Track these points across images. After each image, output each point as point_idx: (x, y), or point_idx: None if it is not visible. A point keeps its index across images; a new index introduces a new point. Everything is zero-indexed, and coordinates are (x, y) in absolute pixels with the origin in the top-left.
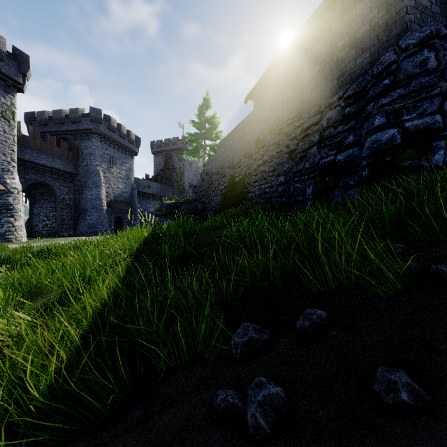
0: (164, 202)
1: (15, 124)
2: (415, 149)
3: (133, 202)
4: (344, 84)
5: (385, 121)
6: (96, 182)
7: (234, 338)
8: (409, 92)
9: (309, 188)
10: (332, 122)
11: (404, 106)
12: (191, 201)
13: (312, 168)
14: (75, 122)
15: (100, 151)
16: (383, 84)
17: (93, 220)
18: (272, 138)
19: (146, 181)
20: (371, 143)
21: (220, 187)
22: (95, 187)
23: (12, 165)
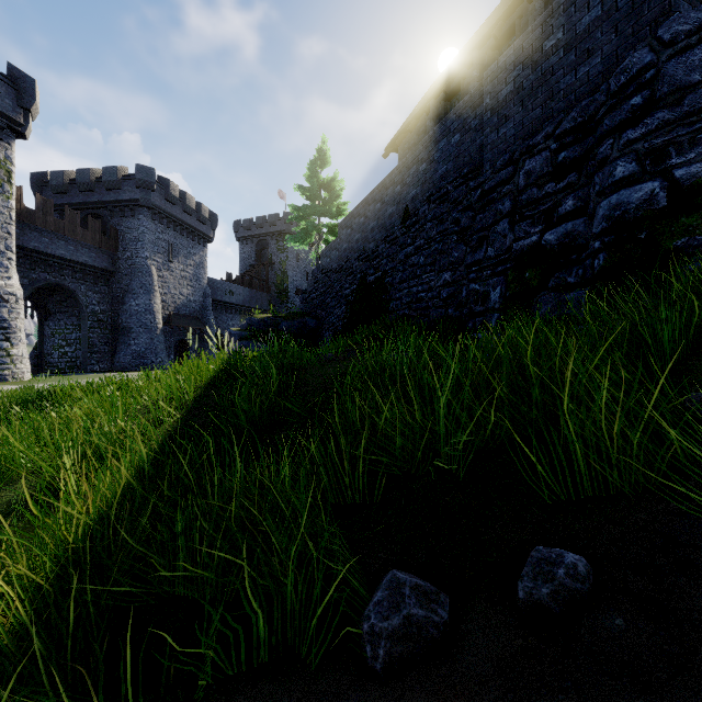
0: (254, 317)
1: (11, 190)
2: (695, 215)
3: (206, 318)
4: (556, 112)
5: (635, 170)
6: (145, 285)
7: (369, 616)
8: (681, 116)
9: (495, 290)
10: (534, 178)
11: (671, 141)
12: (298, 315)
13: (500, 257)
14: (112, 189)
15: (152, 236)
16: (629, 105)
17: (141, 345)
18: (429, 209)
19: (226, 283)
20: (609, 209)
21: (344, 292)
22: (144, 293)
23: (7, 257)
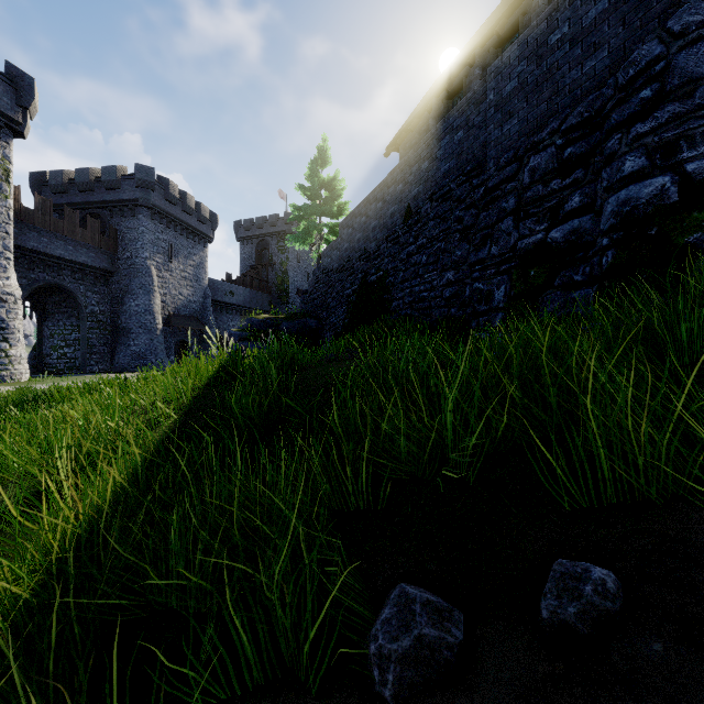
0: (254, 318)
1: (10, 190)
2: None
3: (206, 318)
4: (561, 108)
5: (645, 164)
6: (145, 285)
7: (377, 636)
8: (692, 108)
9: (499, 289)
10: (539, 174)
11: (682, 134)
12: (298, 315)
13: (504, 256)
14: (112, 188)
15: (151, 236)
16: (638, 98)
17: (141, 346)
18: (432, 208)
19: (227, 284)
20: (617, 205)
21: (345, 292)
22: (143, 293)
23: (5, 257)
